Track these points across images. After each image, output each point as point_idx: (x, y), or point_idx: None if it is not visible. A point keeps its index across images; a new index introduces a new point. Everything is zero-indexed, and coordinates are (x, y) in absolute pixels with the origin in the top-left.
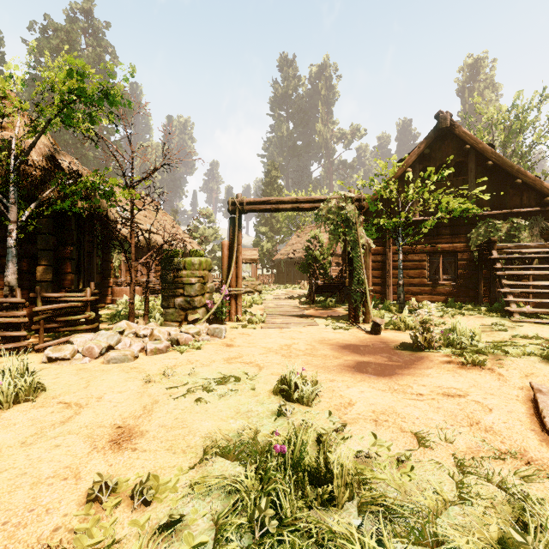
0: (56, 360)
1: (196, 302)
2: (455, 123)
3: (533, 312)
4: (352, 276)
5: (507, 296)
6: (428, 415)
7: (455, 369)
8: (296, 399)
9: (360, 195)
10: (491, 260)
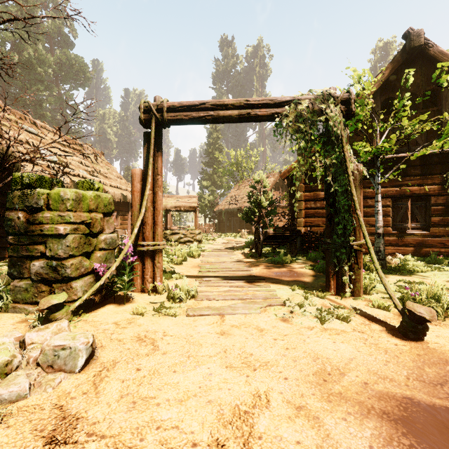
0: None
1: (67, 268)
2: (430, 42)
3: None
4: (333, 222)
5: None
6: None
7: None
8: None
9: (348, 93)
10: None
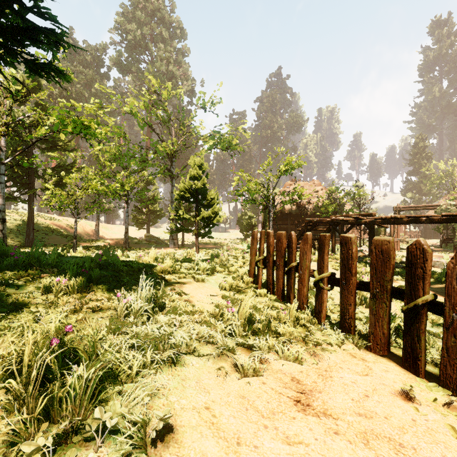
0: None
1: None
2: None
3: None
4: (455, 235)
5: None
6: None
7: None
8: None
9: None
10: None
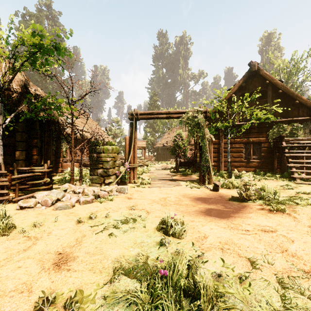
0: (25, 208)
1: (110, 172)
2: (260, 68)
3: (307, 178)
4: (201, 157)
5: (292, 168)
6: (254, 245)
7: (267, 213)
8: (171, 234)
9: (206, 109)
10: (281, 147)
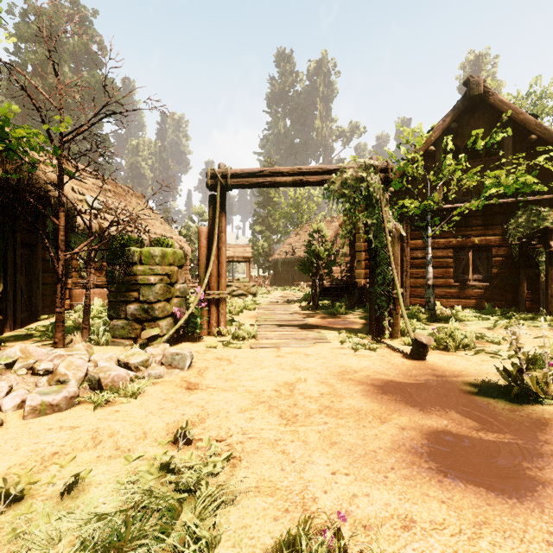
0: None
1: (156, 310)
2: (490, 90)
3: None
4: (375, 274)
5: None
6: None
7: None
8: None
9: (386, 163)
10: (548, 254)
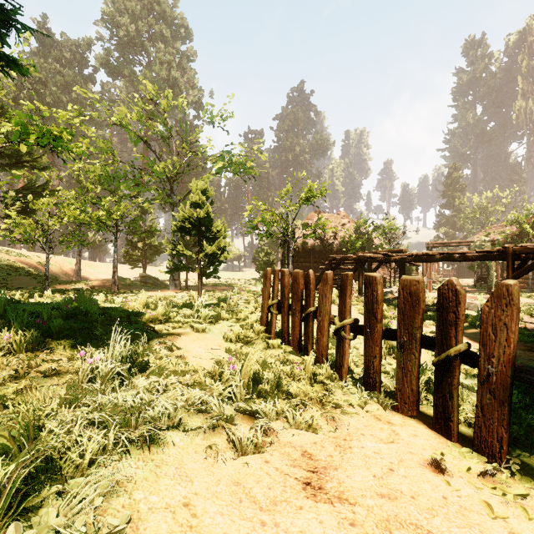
0: None
1: None
2: None
3: None
4: (489, 274)
5: None
6: None
7: None
8: None
9: (493, 239)
10: None
